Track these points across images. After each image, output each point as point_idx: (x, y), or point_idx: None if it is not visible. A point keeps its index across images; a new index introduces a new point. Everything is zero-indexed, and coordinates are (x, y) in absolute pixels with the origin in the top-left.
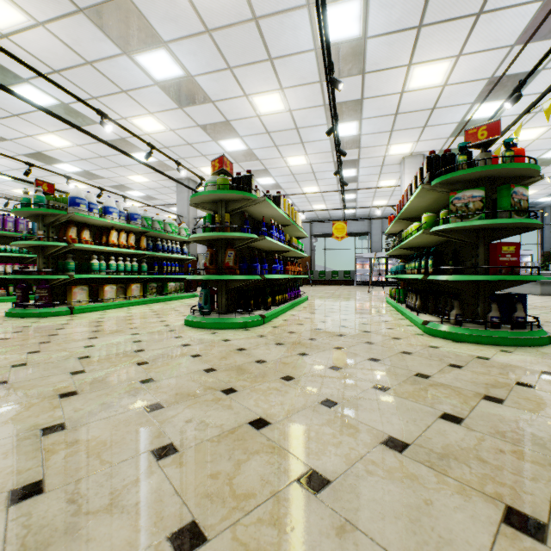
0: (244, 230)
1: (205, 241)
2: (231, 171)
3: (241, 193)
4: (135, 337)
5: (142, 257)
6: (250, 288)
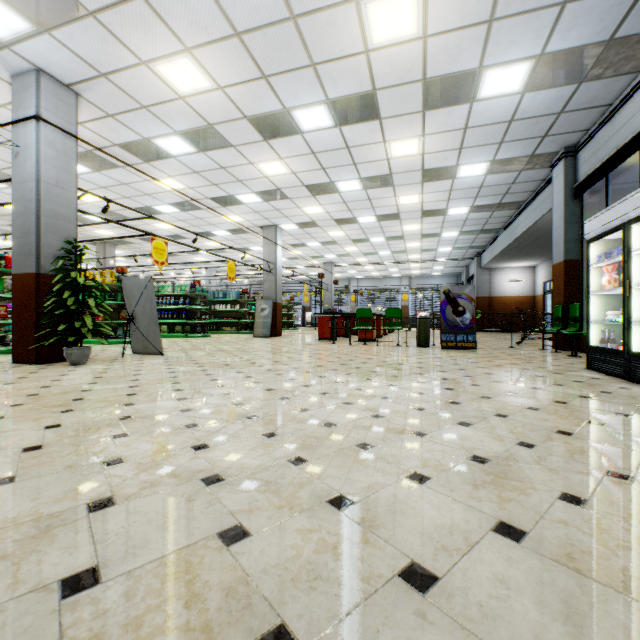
0: None
1: None
2: None
3: None
4: None
5: None
6: None
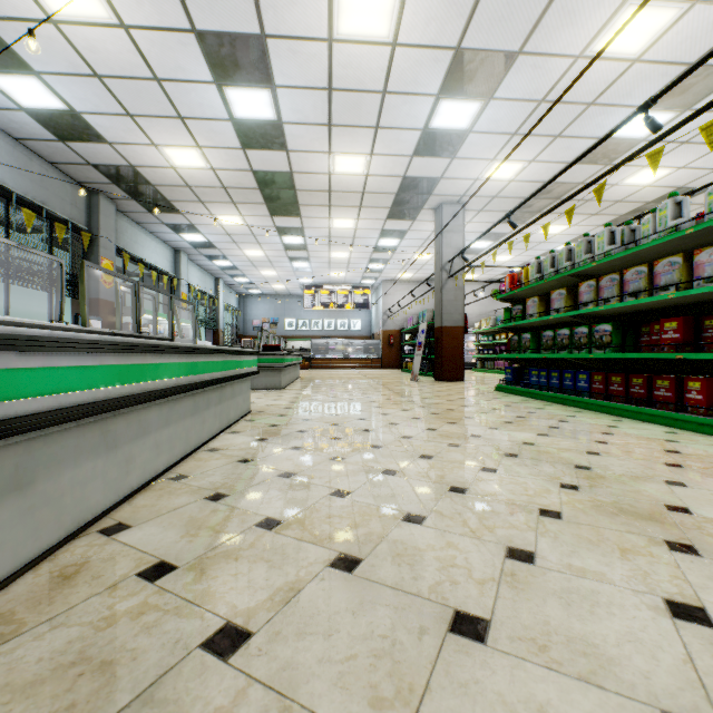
0: None
1: None
2: None
3: None
4: None
5: None
6: None
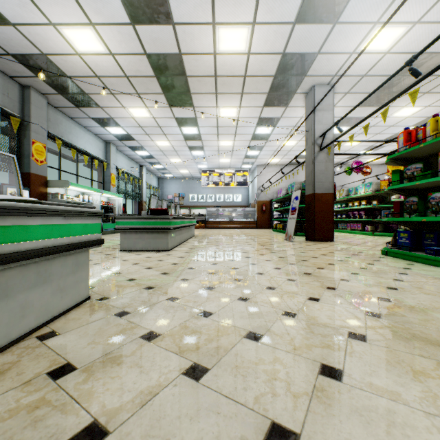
0: None
1: None
2: None
3: None
4: None
5: None
6: None
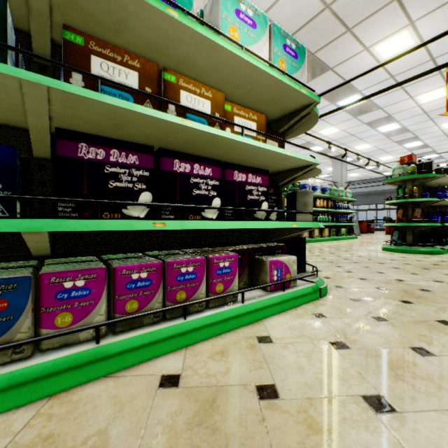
0: (425, 195)
1: (395, 204)
2: (415, 161)
3: (427, 175)
4: (365, 253)
5: (327, 213)
6: (425, 232)
